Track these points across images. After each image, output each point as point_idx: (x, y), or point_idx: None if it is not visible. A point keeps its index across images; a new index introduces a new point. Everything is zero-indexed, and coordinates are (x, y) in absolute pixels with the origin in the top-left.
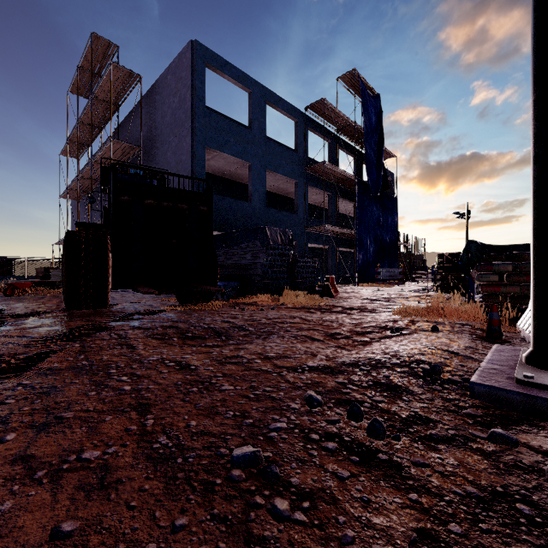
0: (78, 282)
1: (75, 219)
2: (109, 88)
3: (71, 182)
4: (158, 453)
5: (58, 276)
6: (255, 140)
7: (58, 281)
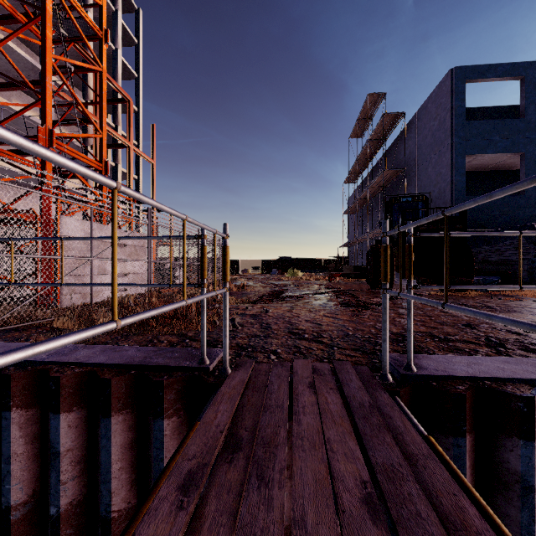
0: (378, 274)
1: (351, 227)
2: (379, 131)
3: (351, 203)
4: (437, 322)
5: (349, 270)
6: (529, 126)
7: (351, 273)
